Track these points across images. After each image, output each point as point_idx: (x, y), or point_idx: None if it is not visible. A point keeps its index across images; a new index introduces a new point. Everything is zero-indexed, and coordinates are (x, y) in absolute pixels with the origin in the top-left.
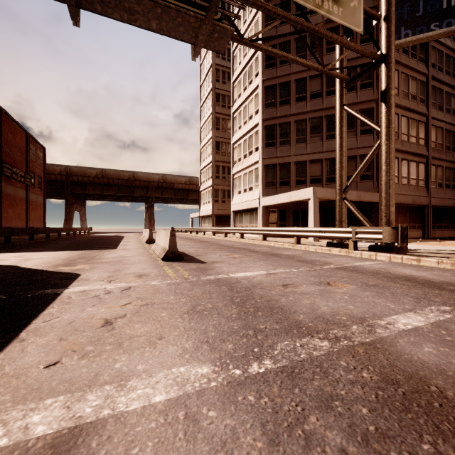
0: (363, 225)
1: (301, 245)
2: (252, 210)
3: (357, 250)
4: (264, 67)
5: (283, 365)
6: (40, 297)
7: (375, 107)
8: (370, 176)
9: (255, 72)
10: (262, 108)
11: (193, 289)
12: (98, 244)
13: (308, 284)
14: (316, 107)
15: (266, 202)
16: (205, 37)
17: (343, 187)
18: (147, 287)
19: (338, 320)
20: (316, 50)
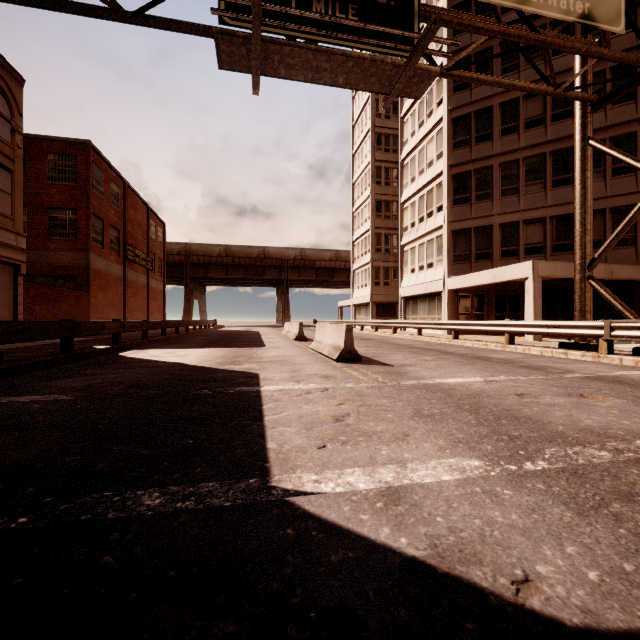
0: (617, 317)
1: (517, 346)
2: (433, 296)
3: (612, 354)
4: (452, 91)
5: (561, 467)
6: (244, 394)
7: (638, 131)
8: (629, 240)
9: (437, 99)
10: (448, 150)
11: (402, 394)
12: (238, 340)
13: (552, 394)
14: (534, 141)
15: (454, 285)
16: (402, 84)
17: (587, 260)
18: (346, 389)
19: (613, 434)
20: (534, 56)
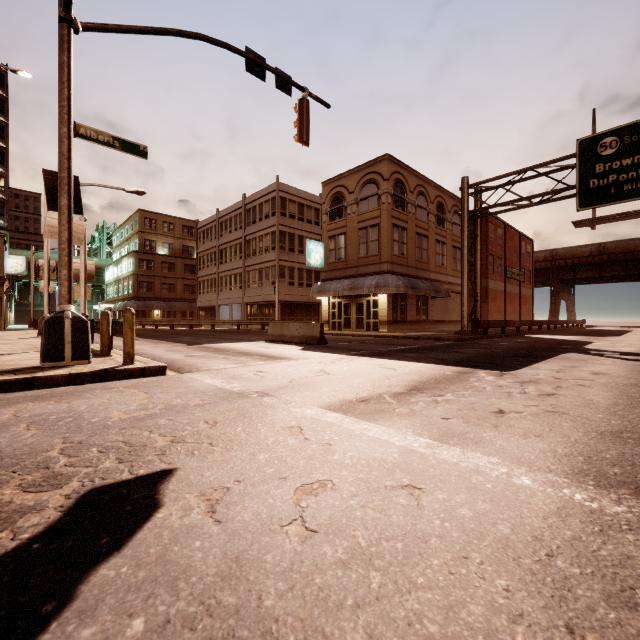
0: None
1: None
2: None
3: None
4: None
5: None
6: (584, 343)
7: None
8: None
9: None
10: None
11: None
12: (599, 334)
13: None
14: None
15: None
16: None
17: None
18: (630, 345)
19: None
20: None
